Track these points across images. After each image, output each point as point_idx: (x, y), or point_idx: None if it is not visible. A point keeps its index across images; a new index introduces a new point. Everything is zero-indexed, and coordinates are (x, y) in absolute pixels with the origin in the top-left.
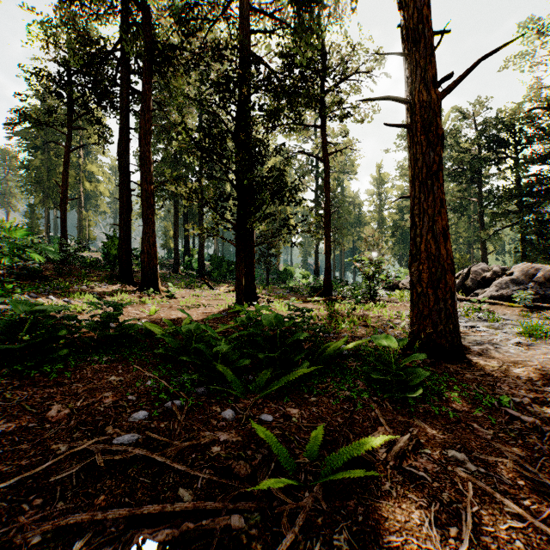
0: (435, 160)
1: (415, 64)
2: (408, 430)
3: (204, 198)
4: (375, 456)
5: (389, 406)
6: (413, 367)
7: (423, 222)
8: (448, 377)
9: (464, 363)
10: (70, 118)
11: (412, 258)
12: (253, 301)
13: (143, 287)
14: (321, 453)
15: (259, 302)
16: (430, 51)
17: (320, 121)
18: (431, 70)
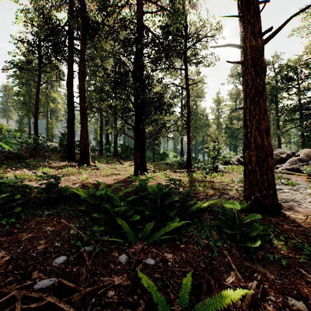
0: (260, 84)
1: (247, 22)
2: (253, 275)
3: (115, 110)
4: (232, 303)
5: (237, 253)
6: (251, 222)
7: (252, 124)
8: (273, 228)
9: (281, 217)
10: (40, 65)
11: (245, 147)
12: (144, 171)
13: (80, 163)
14: (191, 298)
15: (148, 172)
16: (257, 14)
17: (184, 66)
18: (258, 26)
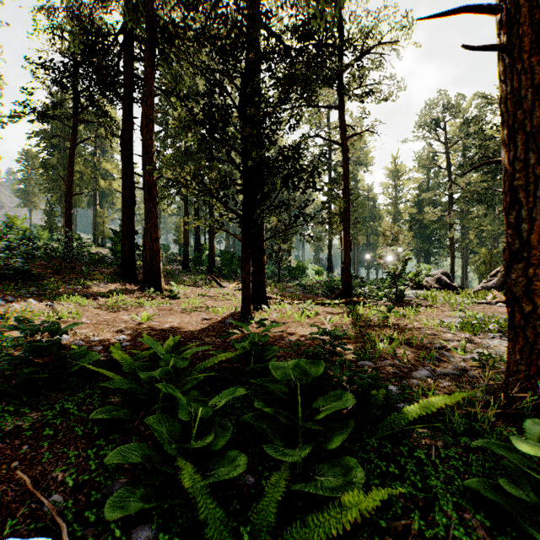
0: None
1: None
2: None
3: (203, 183)
4: None
5: None
6: None
7: (533, 197)
8: None
9: None
10: (76, 110)
11: (512, 256)
12: (262, 303)
13: (144, 286)
14: None
15: (269, 304)
16: None
17: (339, 100)
18: None
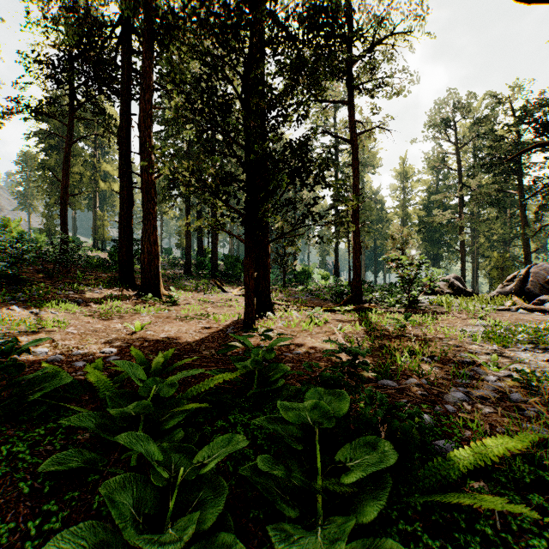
0: None
1: None
2: None
3: (203, 179)
4: None
5: None
6: None
7: None
8: None
9: None
10: (71, 107)
11: None
12: (267, 310)
13: (142, 291)
14: None
15: (274, 311)
16: None
17: (348, 94)
18: None
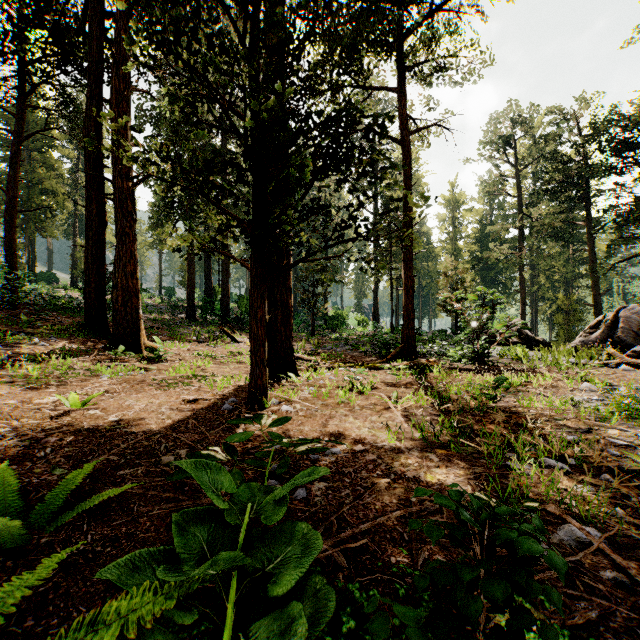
0: None
1: None
2: None
3: (182, 167)
4: None
5: None
6: None
7: None
8: None
9: None
10: (23, 91)
11: None
12: (288, 369)
13: (114, 343)
14: None
15: (299, 369)
16: None
17: (398, 78)
18: None
